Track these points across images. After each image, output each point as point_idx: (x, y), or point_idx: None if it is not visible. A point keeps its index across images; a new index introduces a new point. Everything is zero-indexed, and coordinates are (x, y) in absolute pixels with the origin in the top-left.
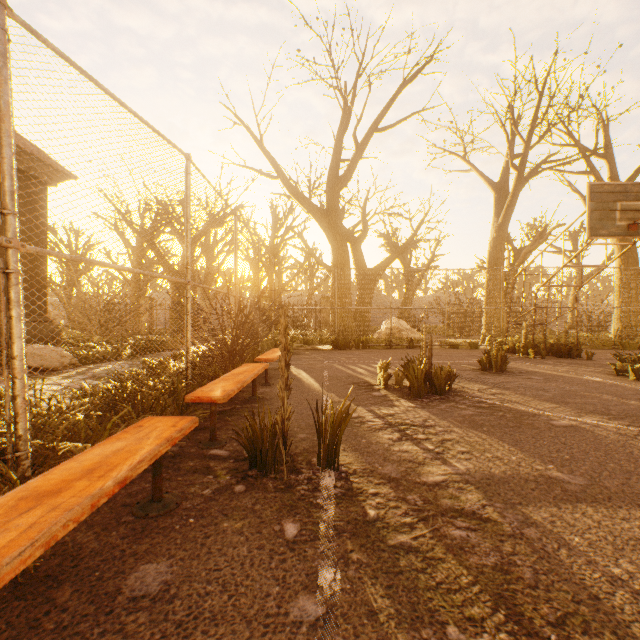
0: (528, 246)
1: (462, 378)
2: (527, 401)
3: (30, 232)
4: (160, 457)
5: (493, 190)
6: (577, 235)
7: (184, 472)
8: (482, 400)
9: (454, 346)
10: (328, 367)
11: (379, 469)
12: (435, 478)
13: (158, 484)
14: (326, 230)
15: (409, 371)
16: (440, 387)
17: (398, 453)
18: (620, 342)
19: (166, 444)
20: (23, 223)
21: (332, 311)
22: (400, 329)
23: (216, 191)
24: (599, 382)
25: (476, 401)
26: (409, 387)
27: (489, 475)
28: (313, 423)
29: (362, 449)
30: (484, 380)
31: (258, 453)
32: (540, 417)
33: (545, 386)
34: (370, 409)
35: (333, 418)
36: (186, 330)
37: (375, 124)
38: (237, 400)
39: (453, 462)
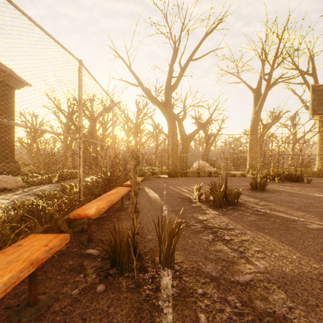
0: (270, 123)
1: (242, 194)
2: (285, 210)
3: (5, 114)
4: (34, 270)
5: (253, 92)
6: (294, 118)
7: (63, 271)
8: (258, 209)
9: (233, 175)
10: (166, 187)
11: (203, 268)
12: (244, 277)
13: (32, 291)
14: (164, 114)
15: (214, 192)
16: (232, 201)
17: (214, 252)
18: (322, 173)
19: (29, 268)
20: (1, 109)
21: (168, 157)
22: (204, 166)
23: (100, 86)
24: (321, 197)
25: (255, 210)
26: (213, 201)
27: (283, 274)
28: (157, 227)
29: (189, 248)
30: (255, 196)
31: (117, 257)
32: (298, 222)
33: (291, 200)
34: (192, 216)
35: (170, 231)
36: (79, 168)
37: (191, 57)
38: (111, 209)
39: (254, 261)
